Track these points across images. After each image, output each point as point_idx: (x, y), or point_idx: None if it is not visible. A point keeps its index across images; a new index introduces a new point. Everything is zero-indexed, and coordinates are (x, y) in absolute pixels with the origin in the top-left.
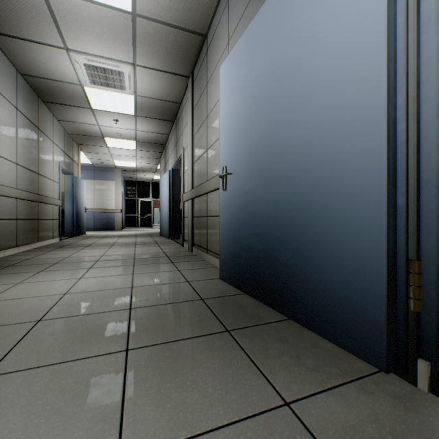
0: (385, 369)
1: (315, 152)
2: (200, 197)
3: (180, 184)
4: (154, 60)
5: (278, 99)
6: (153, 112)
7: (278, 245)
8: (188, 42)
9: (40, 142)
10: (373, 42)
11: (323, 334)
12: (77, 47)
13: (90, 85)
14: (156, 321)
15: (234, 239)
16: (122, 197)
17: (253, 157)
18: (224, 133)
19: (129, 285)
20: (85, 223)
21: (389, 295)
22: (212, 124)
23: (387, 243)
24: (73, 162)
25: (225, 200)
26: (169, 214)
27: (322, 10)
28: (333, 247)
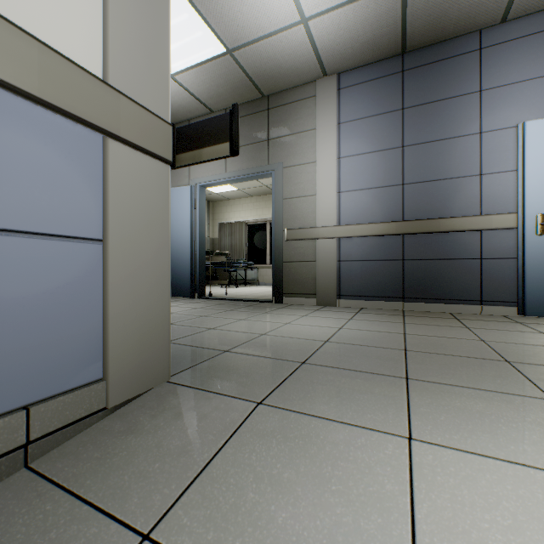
0: (191, 296)
1: (176, 248)
2: None
3: None
4: None
5: None
6: None
7: None
8: None
9: None
10: (189, 228)
11: (178, 296)
12: None
13: None
14: None
15: None
16: None
17: None
18: None
19: None
20: None
21: (191, 281)
22: None
23: (191, 271)
24: None
25: None
26: None
27: (178, 211)
28: (181, 273)
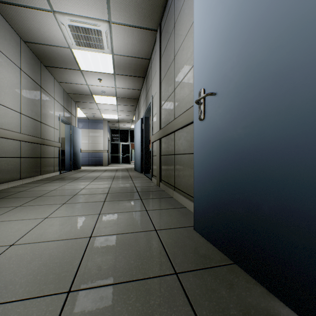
0: None
1: None
2: (167, 136)
3: (150, 130)
4: (126, 14)
5: None
6: (127, 69)
7: None
8: None
9: (42, 97)
10: None
11: None
12: (61, 8)
13: (76, 47)
14: None
15: (219, 183)
16: (108, 142)
17: (260, 54)
18: (201, 47)
19: (89, 232)
20: (80, 160)
21: None
22: (180, 61)
23: None
24: (71, 115)
25: (202, 132)
26: (140, 153)
27: None
28: None
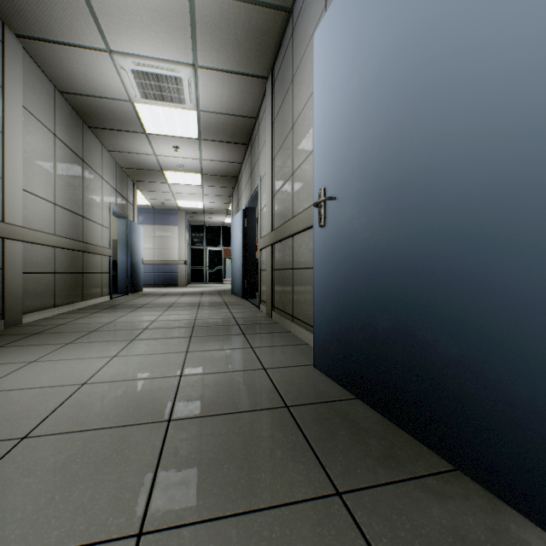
0: None
1: (541, 123)
2: (283, 241)
3: (257, 228)
4: (220, 56)
5: (433, 42)
6: (221, 132)
7: (433, 323)
8: (265, 24)
9: (85, 177)
10: None
11: None
12: (122, 47)
13: (142, 100)
14: (205, 454)
15: (340, 305)
16: (187, 246)
17: (376, 164)
18: (321, 135)
19: (178, 371)
20: (142, 277)
21: None
22: (301, 135)
23: None
24: (128, 203)
25: (323, 243)
26: (241, 266)
27: None
28: None
